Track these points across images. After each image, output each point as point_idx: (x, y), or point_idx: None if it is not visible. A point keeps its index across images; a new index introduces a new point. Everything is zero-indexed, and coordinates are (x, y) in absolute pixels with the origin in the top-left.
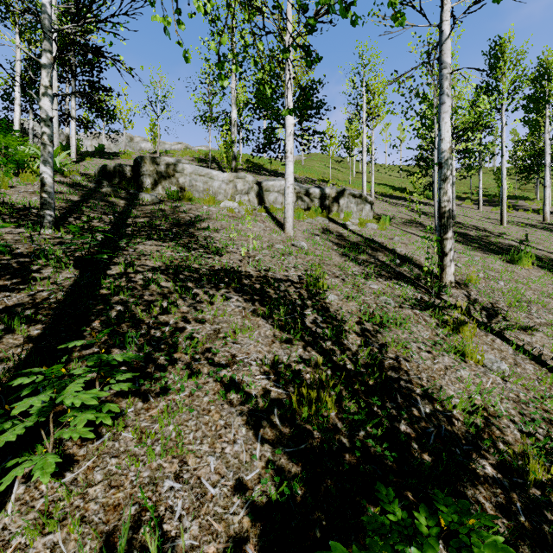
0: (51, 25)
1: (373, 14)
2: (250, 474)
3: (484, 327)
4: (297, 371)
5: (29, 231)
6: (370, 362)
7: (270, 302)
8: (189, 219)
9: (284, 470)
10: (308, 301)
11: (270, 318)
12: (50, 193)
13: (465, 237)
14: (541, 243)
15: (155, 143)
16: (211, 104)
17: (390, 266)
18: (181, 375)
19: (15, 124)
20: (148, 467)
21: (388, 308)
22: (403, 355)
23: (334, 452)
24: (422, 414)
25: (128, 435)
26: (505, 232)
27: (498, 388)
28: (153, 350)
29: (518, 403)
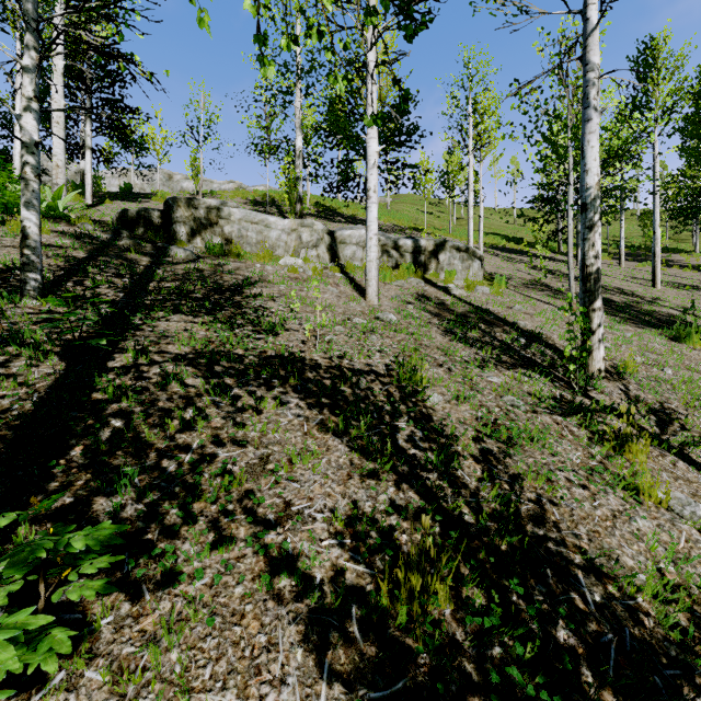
0: (37, 11)
1: None
2: None
3: (657, 441)
4: (388, 530)
5: (5, 302)
6: (498, 508)
7: (345, 408)
8: (236, 282)
9: None
10: (401, 404)
11: (344, 435)
12: (35, 248)
13: (608, 304)
14: None
15: (197, 180)
16: (269, 130)
17: (513, 348)
18: (202, 543)
19: (16, 158)
20: None
21: (516, 413)
22: (548, 494)
23: (454, 695)
24: (589, 605)
25: (95, 677)
26: (660, 296)
27: (697, 549)
28: (161, 497)
29: None
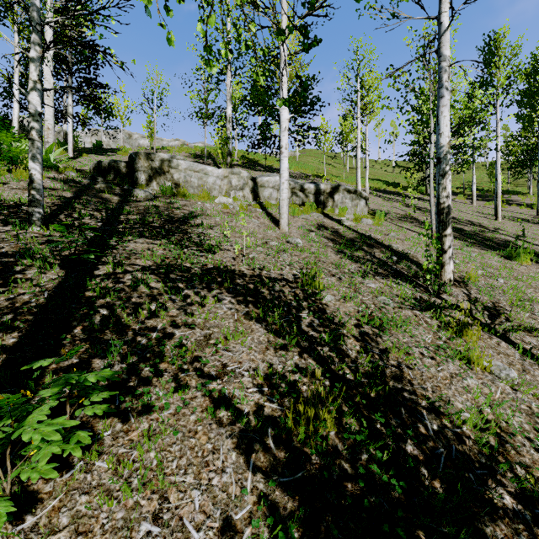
0: (40, 18)
1: (370, 6)
2: (239, 512)
3: (487, 328)
4: (293, 382)
5: (17, 229)
6: (370, 370)
7: (264, 304)
8: (183, 215)
9: (279, 506)
10: (304, 302)
11: (263, 321)
12: (39, 189)
13: (460, 232)
14: (537, 238)
15: (151, 139)
16: (206, 101)
17: (387, 263)
18: (167, 389)
19: (14, 121)
20: (123, 505)
21: (387, 308)
22: (406, 362)
23: (335, 481)
24: (429, 431)
25: (102, 465)
26: (501, 227)
27: (508, 399)
28: (137, 360)
29: (532, 416)
